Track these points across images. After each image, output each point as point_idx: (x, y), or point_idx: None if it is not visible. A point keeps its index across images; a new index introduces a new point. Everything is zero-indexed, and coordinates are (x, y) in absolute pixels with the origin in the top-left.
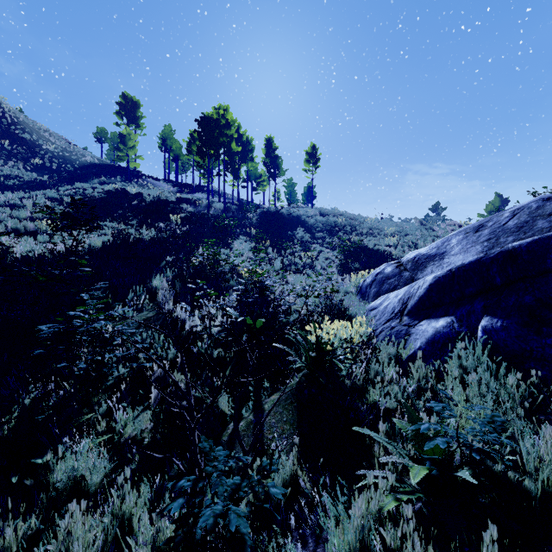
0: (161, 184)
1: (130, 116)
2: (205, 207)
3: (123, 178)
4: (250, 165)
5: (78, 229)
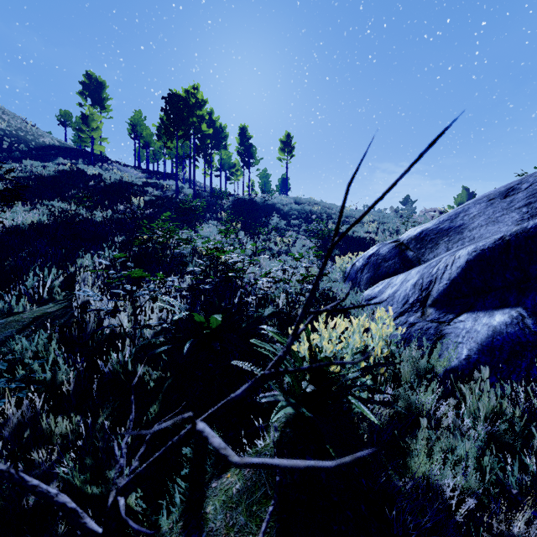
0: (129, 169)
1: (95, 97)
2: (174, 192)
3: (86, 161)
4: (223, 153)
5: (14, 208)
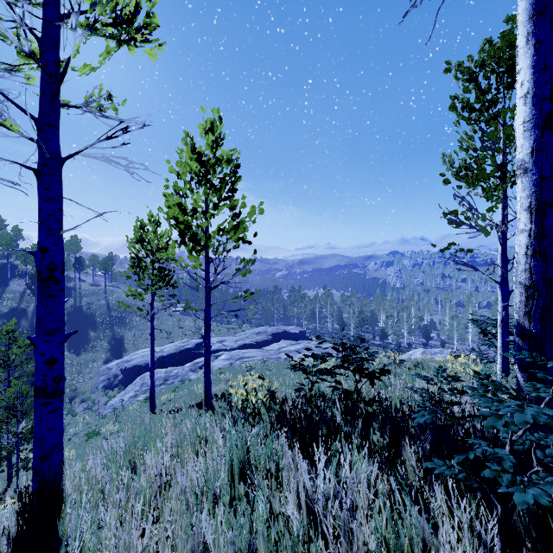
0: None
1: None
2: (33, 314)
3: None
4: None
5: None
